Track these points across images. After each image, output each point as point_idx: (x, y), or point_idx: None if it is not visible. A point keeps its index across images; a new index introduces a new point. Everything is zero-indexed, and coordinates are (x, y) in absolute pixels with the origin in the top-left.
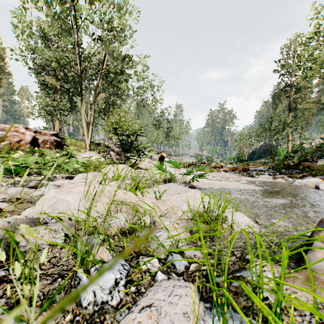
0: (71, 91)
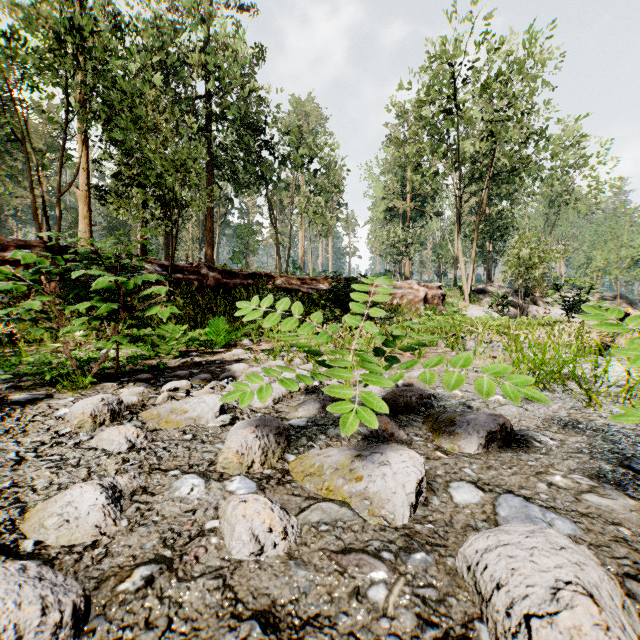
0: (427, 211)
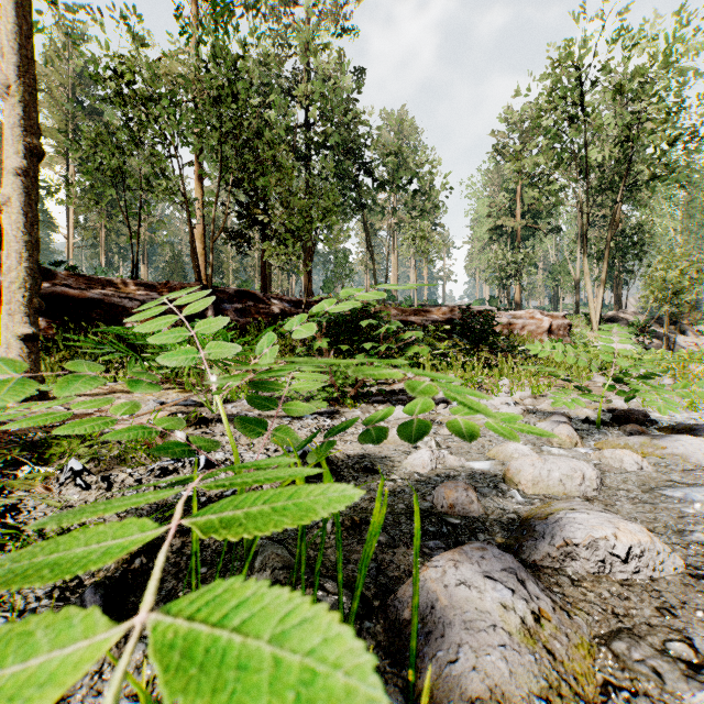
0: (541, 229)
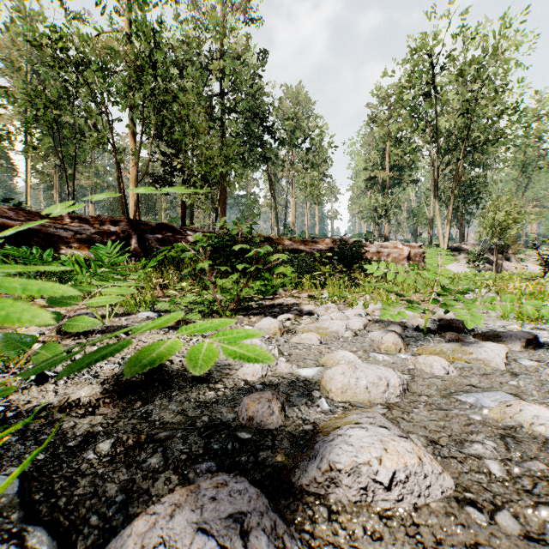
0: (404, 179)
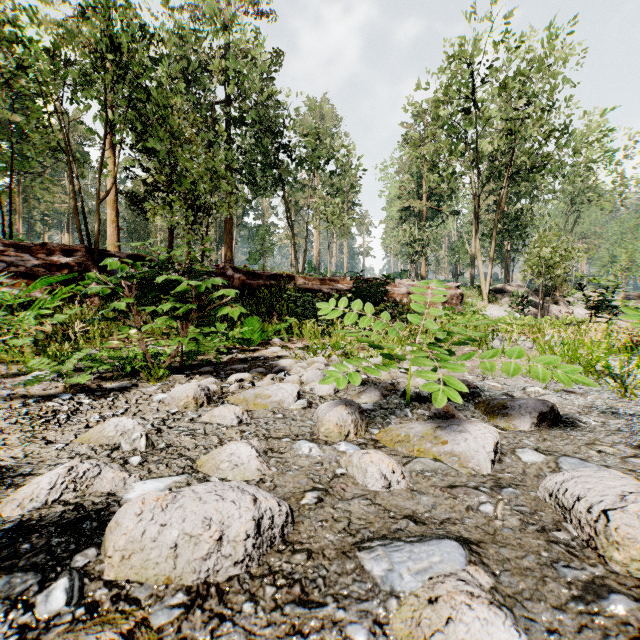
0: (443, 211)
